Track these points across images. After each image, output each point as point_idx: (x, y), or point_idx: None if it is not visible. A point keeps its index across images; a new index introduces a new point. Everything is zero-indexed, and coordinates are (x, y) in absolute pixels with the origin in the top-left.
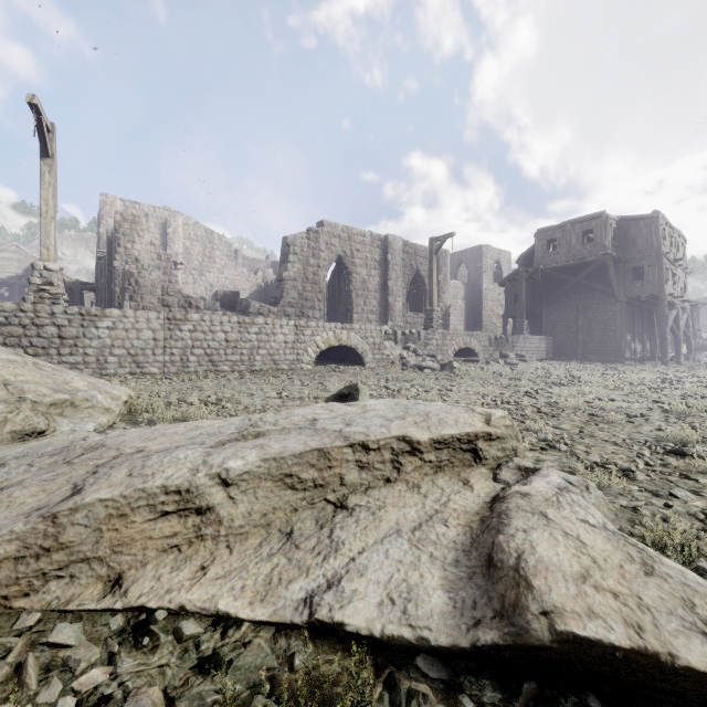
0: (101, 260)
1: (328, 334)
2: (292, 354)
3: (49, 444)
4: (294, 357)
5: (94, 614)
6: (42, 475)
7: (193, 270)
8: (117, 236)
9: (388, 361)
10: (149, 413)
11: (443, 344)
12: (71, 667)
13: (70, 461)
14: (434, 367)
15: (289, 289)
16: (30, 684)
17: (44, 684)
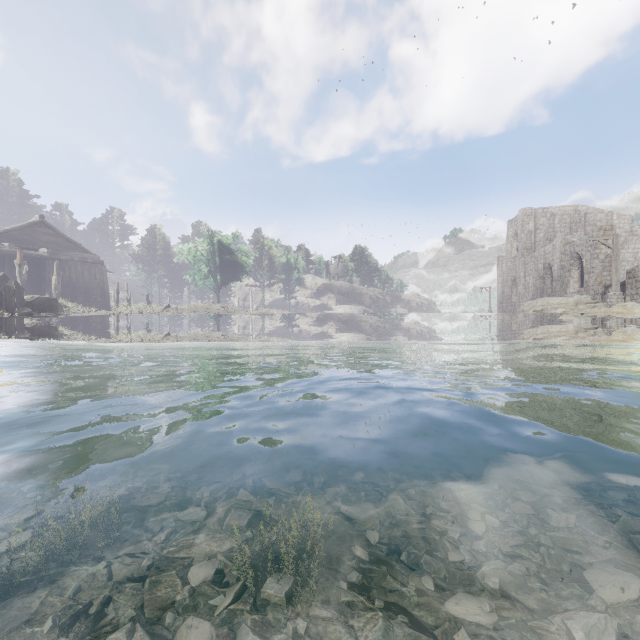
0: None
1: None
2: None
3: None
4: None
5: None
6: None
7: None
8: None
9: None
10: None
11: None
12: None
13: None
14: None
15: None
16: None
17: None
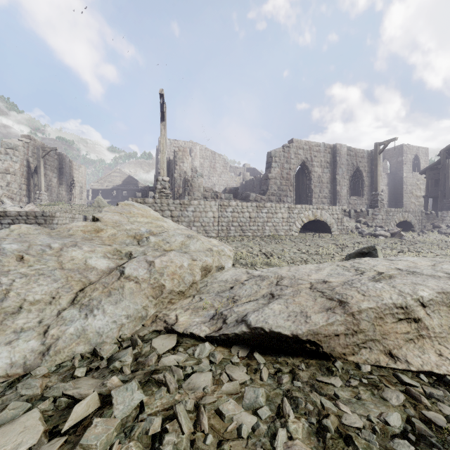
0: (159, 173)
1: (308, 212)
2: (286, 225)
3: (236, 274)
4: (287, 227)
5: (398, 371)
6: (282, 291)
7: (205, 176)
8: (176, 160)
9: (347, 230)
10: (242, 259)
11: (387, 218)
12: (437, 399)
13: (278, 284)
14: (386, 235)
15: (272, 185)
16: (426, 403)
17: (433, 405)
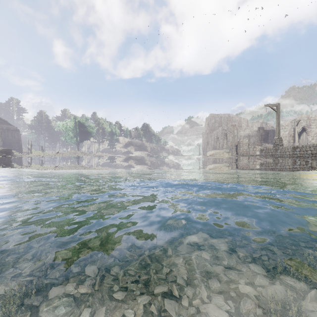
0: None
1: None
2: None
3: None
4: None
5: None
6: None
7: None
8: None
9: None
10: None
11: None
12: None
13: None
14: None
15: None
16: None
17: None
